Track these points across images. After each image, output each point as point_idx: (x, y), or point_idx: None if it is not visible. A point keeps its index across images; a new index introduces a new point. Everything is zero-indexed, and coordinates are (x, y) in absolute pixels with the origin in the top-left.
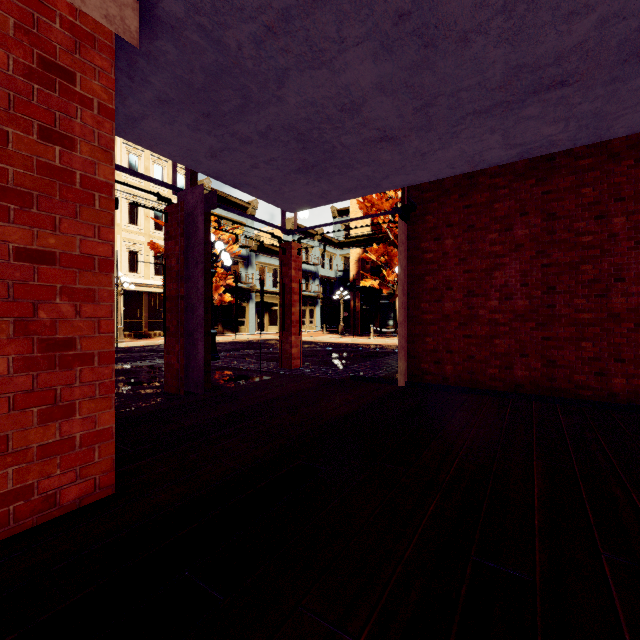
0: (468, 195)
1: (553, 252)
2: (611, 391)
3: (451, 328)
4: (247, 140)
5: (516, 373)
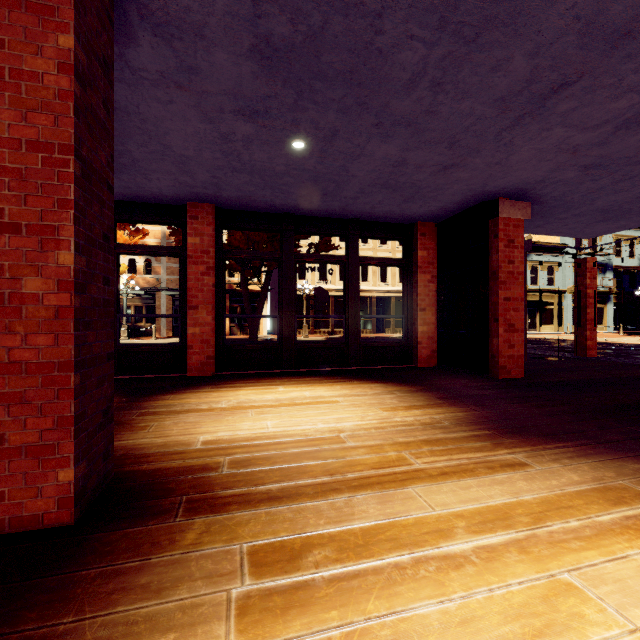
0: None
1: None
2: None
3: None
4: (563, 218)
5: None
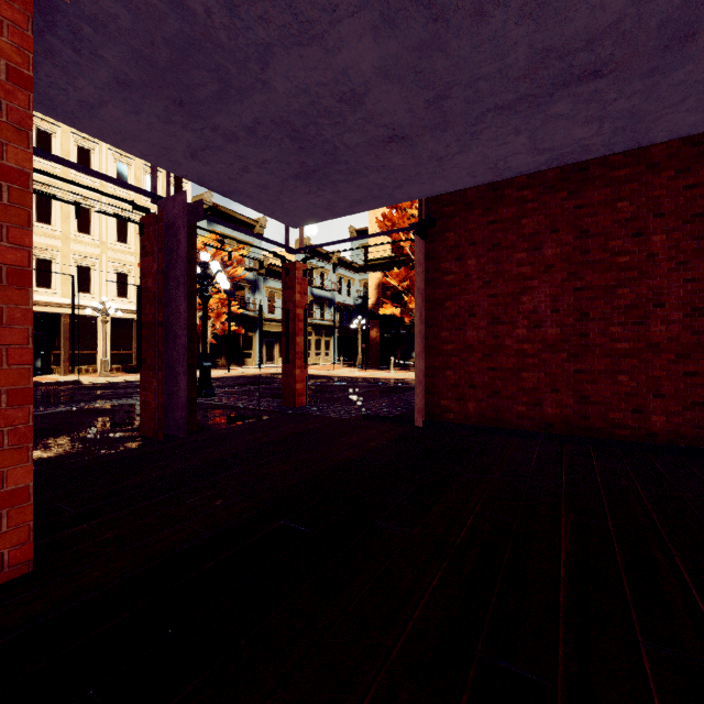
0: (493, 209)
1: (586, 274)
2: (650, 430)
3: (474, 360)
4: (232, 137)
5: (546, 410)
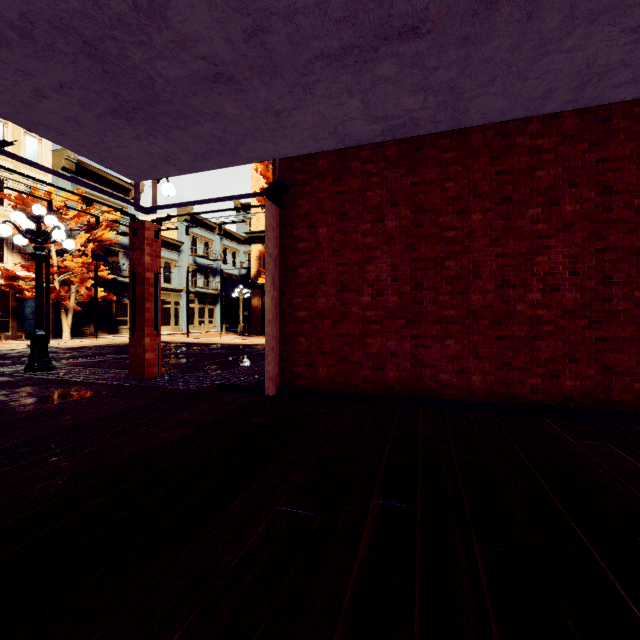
0: (342, 180)
1: (421, 246)
2: (470, 389)
3: (325, 326)
4: None
5: (387, 374)
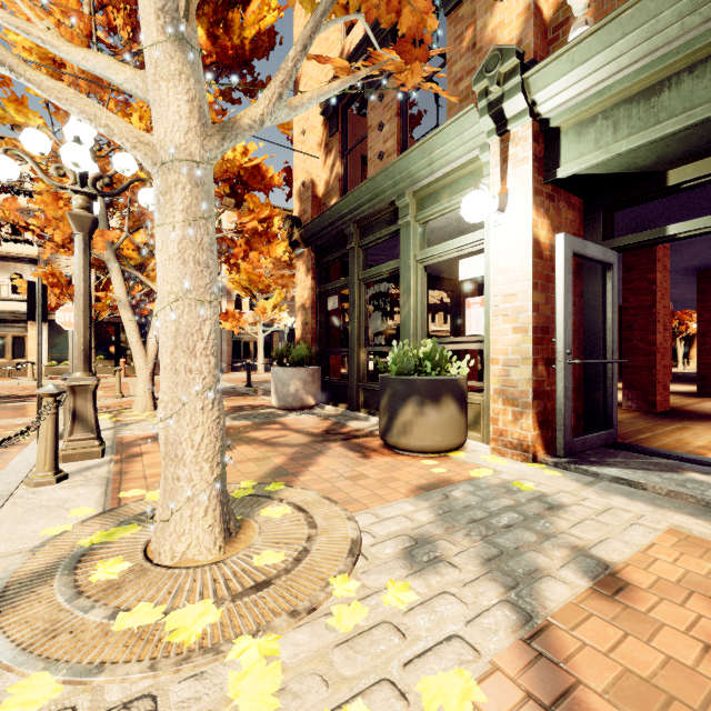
0: None
1: None
2: None
3: None
4: None
5: None
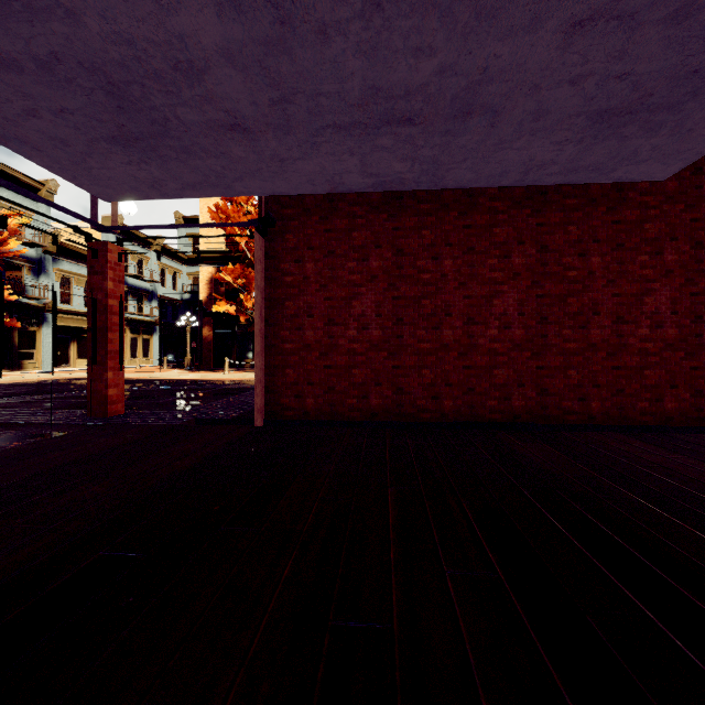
0: (329, 219)
1: (401, 286)
2: (443, 412)
3: (312, 358)
4: (12, 64)
5: (372, 402)
